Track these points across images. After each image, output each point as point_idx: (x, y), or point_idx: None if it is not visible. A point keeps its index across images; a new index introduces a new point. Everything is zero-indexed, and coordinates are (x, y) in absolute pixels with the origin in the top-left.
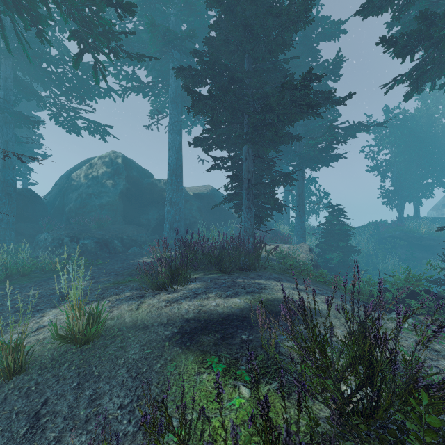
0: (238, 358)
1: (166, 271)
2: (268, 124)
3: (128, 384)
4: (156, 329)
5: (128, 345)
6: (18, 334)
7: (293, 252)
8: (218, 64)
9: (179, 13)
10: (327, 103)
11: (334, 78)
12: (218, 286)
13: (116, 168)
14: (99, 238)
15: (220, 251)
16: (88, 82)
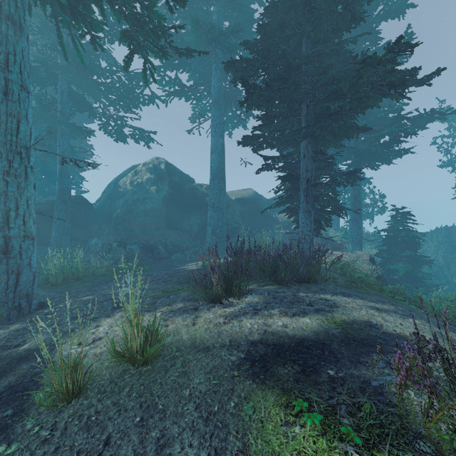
0: (334, 405)
1: (220, 282)
2: (333, 113)
3: (200, 429)
4: (218, 351)
5: (191, 371)
6: (75, 345)
7: (353, 262)
8: (273, 51)
9: (222, 10)
10: (408, 83)
11: (401, 61)
12: (279, 301)
13: (159, 174)
14: (145, 244)
15: (274, 260)
16: (134, 90)
